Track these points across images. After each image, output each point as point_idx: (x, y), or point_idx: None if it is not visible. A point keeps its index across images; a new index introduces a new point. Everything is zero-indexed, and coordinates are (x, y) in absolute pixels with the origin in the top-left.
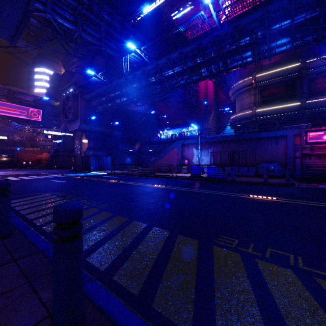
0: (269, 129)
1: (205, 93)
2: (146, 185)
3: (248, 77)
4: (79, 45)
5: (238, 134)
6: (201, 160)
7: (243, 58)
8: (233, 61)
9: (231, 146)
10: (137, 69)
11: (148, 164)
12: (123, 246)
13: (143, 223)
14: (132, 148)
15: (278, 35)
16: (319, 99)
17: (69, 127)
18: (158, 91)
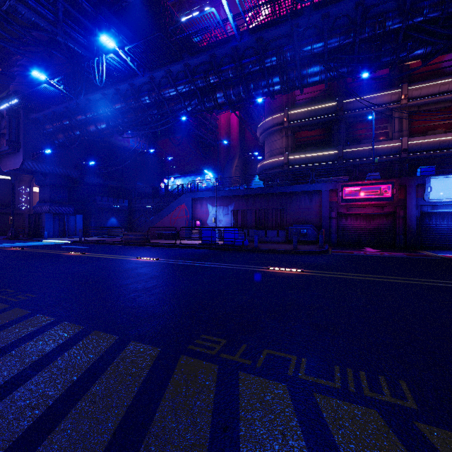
0: (302, 181)
1: (227, 130)
2: (127, 259)
3: (280, 113)
4: (13, 25)
5: (266, 187)
6: (219, 221)
7: (269, 85)
8: (257, 87)
9: (257, 202)
10: (121, 80)
11: (143, 227)
12: (1, 379)
13: (79, 325)
14: (120, 203)
15: (310, 60)
16: (356, 148)
17: (3, 164)
18: (155, 119)
